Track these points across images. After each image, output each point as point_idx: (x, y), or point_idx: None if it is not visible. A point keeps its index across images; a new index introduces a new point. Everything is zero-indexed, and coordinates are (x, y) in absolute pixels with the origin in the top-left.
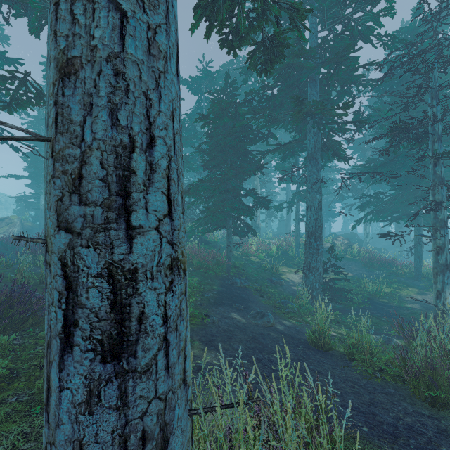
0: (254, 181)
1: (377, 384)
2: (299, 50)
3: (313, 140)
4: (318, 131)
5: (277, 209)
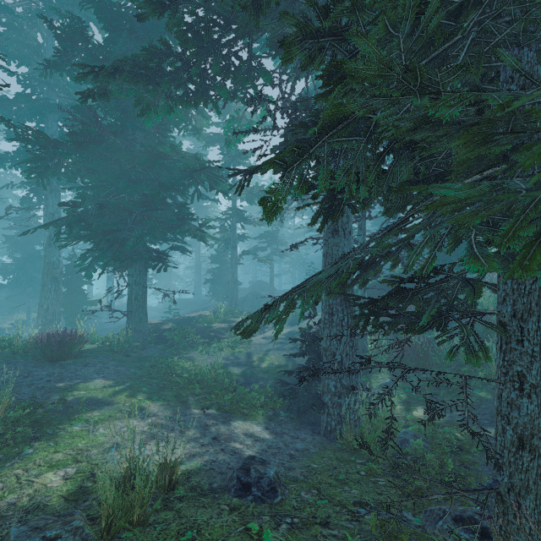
0: None
1: None
2: None
3: None
4: None
5: None
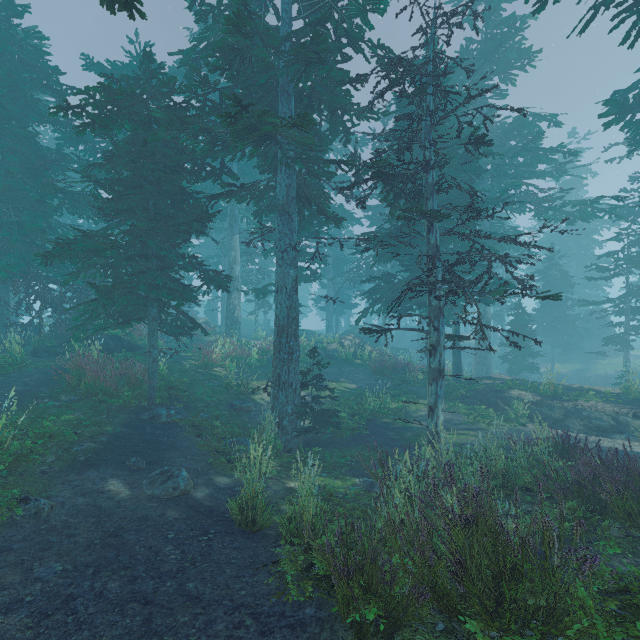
0: (231, 250)
1: (294, 602)
2: (235, 16)
3: (285, 184)
4: (292, 172)
5: (258, 294)
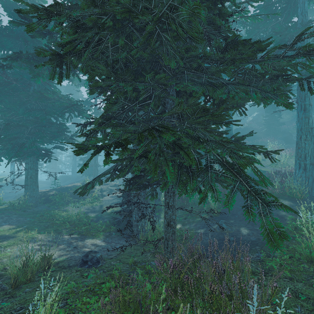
0: None
1: None
2: None
3: None
4: None
5: None
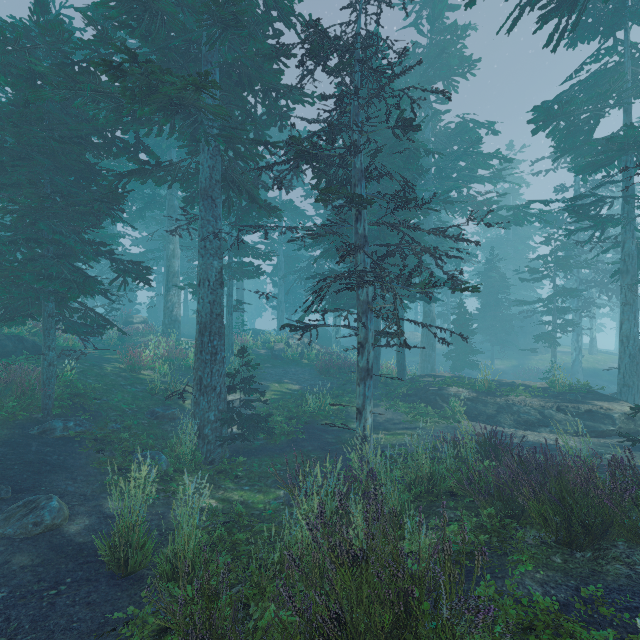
0: (170, 243)
1: None
2: None
3: (207, 165)
4: (216, 152)
5: (195, 291)
